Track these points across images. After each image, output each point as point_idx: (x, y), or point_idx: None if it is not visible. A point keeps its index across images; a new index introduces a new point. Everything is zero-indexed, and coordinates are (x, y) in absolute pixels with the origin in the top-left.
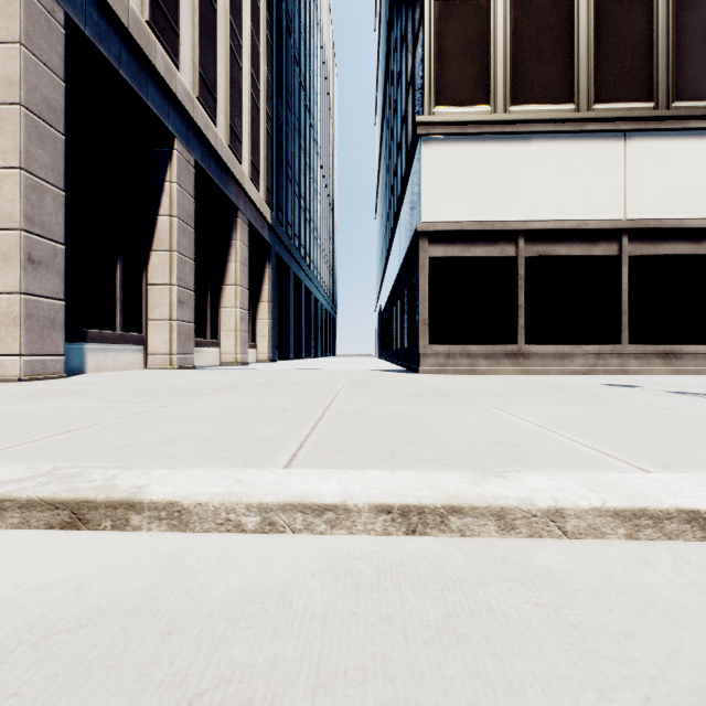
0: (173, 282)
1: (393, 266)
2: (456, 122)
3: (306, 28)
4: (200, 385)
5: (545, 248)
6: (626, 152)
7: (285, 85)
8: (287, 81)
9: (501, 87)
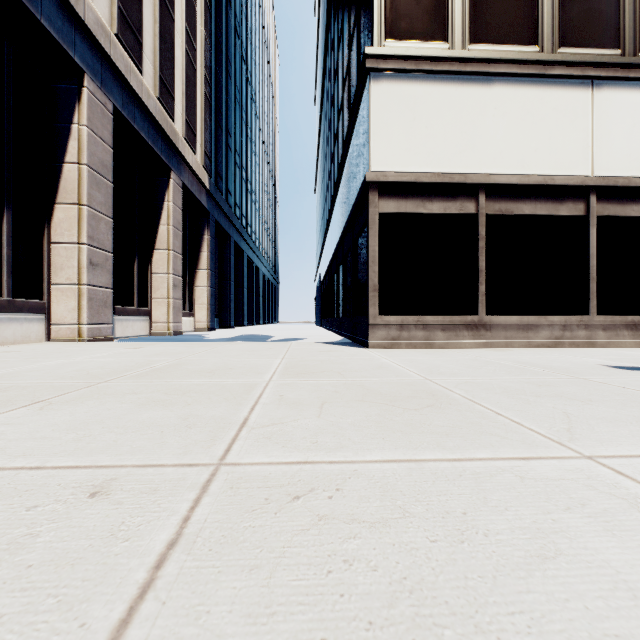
0: (83, 241)
1: (333, 233)
2: (410, 58)
3: (247, 4)
4: (58, 375)
5: (508, 206)
6: (593, 102)
7: (225, 53)
8: (227, 49)
9: (459, 22)
